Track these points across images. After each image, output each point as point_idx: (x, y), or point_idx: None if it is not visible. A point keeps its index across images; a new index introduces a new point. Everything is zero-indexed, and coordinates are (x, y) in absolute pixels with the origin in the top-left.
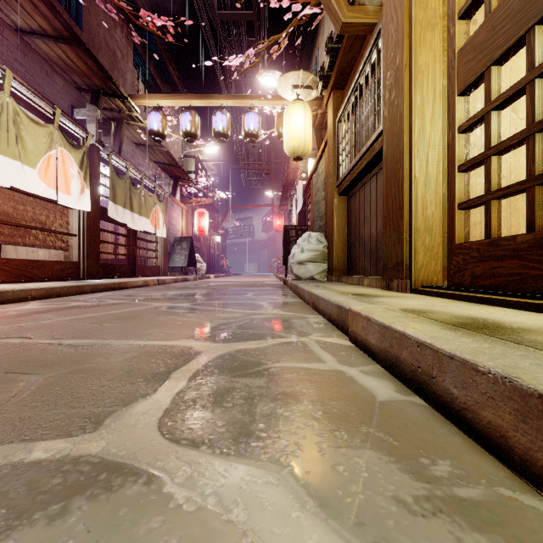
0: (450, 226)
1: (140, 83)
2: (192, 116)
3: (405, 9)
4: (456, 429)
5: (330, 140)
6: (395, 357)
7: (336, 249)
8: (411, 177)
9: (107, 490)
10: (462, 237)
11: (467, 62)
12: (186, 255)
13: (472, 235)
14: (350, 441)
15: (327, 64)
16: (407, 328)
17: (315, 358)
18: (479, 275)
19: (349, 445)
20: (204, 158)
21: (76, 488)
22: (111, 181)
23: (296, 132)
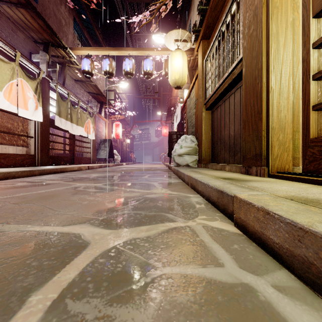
0: (304, 124)
1: (78, 42)
2: (110, 61)
3: None
4: None
5: (200, 73)
6: None
7: (204, 145)
8: (269, 88)
9: None
10: (316, 133)
11: None
12: (107, 151)
13: None
14: None
15: (198, 21)
16: None
17: (209, 256)
18: None
19: None
20: (120, 92)
21: None
22: (57, 103)
23: (177, 70)
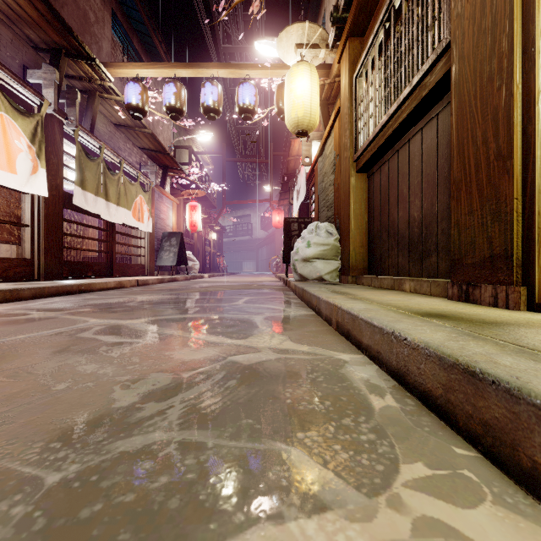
0: None
1: (122, 58)
2: (176, 88)
3: None
4: None
5: (345, 103)
6: None
7: (353, 241)
8: (532, 94)
9: None
10: None
11: None
12: (175, 253)
13: None
14: None
15: None
16: None
17: None
18: None
19: None
20: (200, 151)
21: None
22: (78, 163)
23: (300, 100)
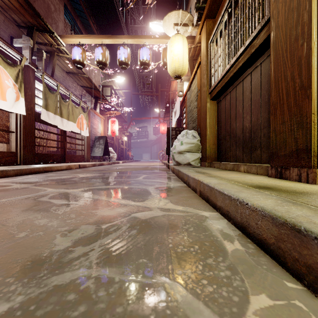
0: None
1: (70, 32)
2: (103, 50)
3: None
4: None
5: (203, 58)
6: None
7: (208, 141)
8: None
9: None
10: None
11: None
12: (102, 148)
13: None
14: None
15: None
16: None
17: None
18: None
19: None
20: (117, 88)
21: None
22: (44, 94)
23: (177, 57)
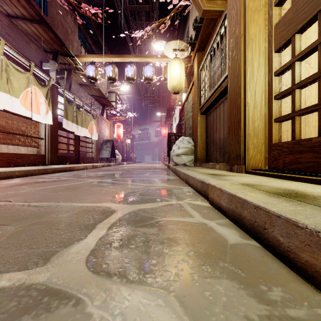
0: (269, 132)
1: (82, 48)
2: (113, 68)
3: (241, 1)
4: (282, 264)
5: (195, 81)
6: (239, 215)
7: (199, 146)
8: (245, 103)
9: (47, 311)
10: (277, 139)
11: (280, 32)
12: (109, 151)
13: (282, 138)
14: (213, 273)
15: (194, 36)
16: (247, 196)
17: (187, 214)
18: (288, 162)
19: (212, 275)
20: (120, 93)
21: (26, 309)
22: (64, 107)
23: (175, 77)
